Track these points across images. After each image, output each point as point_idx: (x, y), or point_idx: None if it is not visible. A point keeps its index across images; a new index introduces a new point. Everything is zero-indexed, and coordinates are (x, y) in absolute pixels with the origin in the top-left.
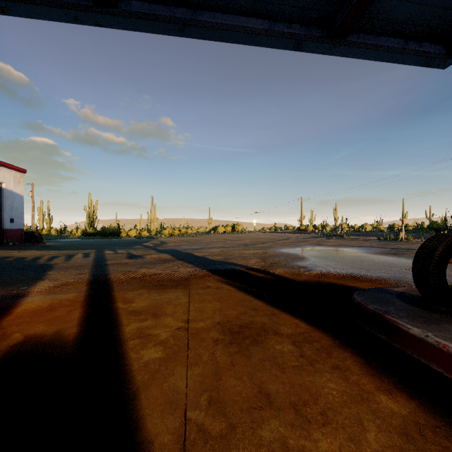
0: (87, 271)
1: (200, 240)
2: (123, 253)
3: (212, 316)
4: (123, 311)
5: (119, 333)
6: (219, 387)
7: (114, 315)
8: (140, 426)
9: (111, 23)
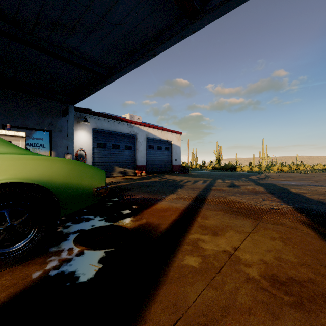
0: (197, 192)
1: (310, 177)
2: (228, 182)
3: (264, 254)
4: (197, 223)
5: (184, 237)
6: (219, 323)
7: (190, 224)
8: (148, 306)
9: (200, 26)
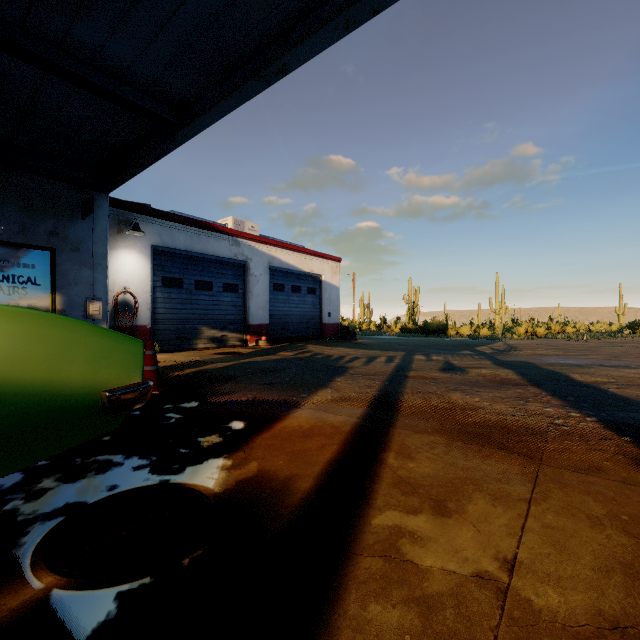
0: (378, 384)
1: (593, 347)
2: (438, 360)
3: (596, 584)
4: (388, 473)
5: (358, 525)
6: None
7: (371, 476)
8: None
9: None
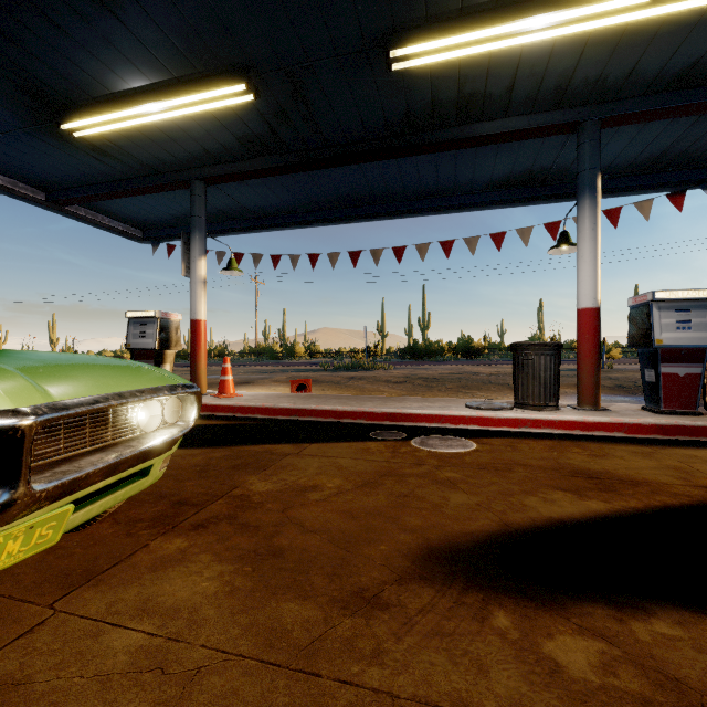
0: None
1: None
2: None
3: None
4: None
5: None
6: None
7: None
8: None
9: None
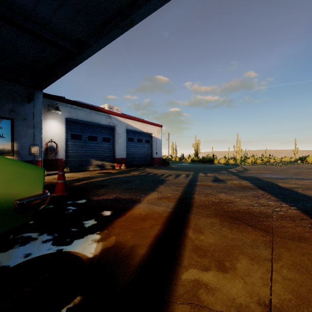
0: (181, 189)
1: (285, 169)
2: (210, 176)
3: None
4: (189, 243)
5: (173, 279)
6: None
7: (180, 244)
8: None
9: None
